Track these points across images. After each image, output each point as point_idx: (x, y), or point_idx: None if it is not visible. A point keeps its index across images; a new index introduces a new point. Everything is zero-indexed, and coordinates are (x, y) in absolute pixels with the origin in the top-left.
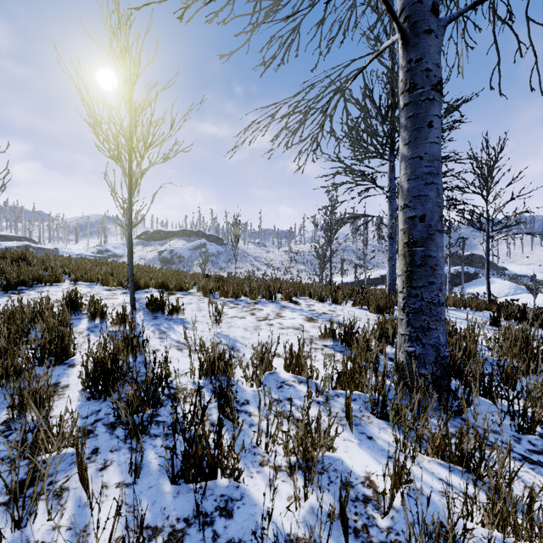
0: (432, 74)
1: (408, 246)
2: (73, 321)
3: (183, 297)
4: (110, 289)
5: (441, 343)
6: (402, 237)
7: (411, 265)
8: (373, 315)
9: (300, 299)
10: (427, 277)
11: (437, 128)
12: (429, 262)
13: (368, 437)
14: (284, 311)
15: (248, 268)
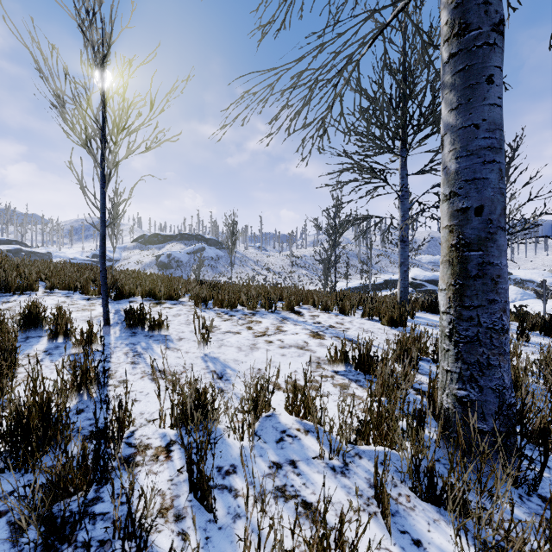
0: (492, 8)
1: (457, 249)
2: (30, 340)
3: (172, 307)
4: (89, 298)
5: (506, 385)
6: (447, 237)
7: (463, 275)
8: (386, 328)
9: (303, 308)
10: (486, 292)
11: (499, 85)
12: (489, 272)
13: (414, 541)
14: (285, 324)
15: (248, 273)
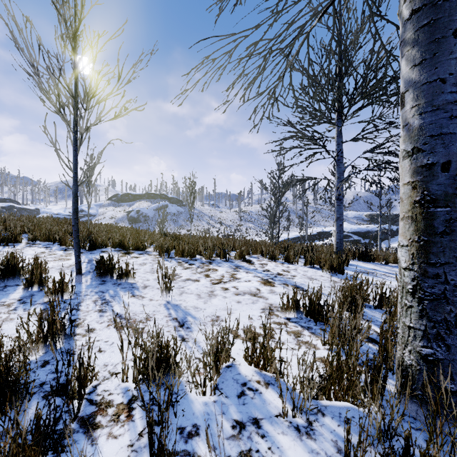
0: None
1: (422, 206)
2: (8, 288)
3: (139, 256)
4: (66, 249)
5: None
6: (410, 193)
7: (428, 232)
8: (327, 275)
9: (253, 257)
10: (453, 249)
11: None
12: None
13: None
14: (239, 272)
15: (204, 226)
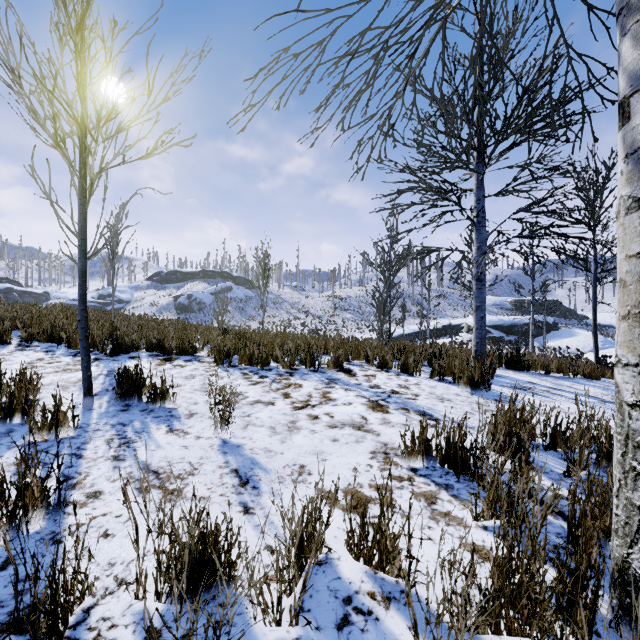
0: None
1: None
2: None
3: (185, 365)
4: (77, 354)
5: None
6: None
7: None
8: (465, 393)
9: (354, 365)
10: None
11: None
12: None
13: None
14: (334, 389)
15: (283, 317)
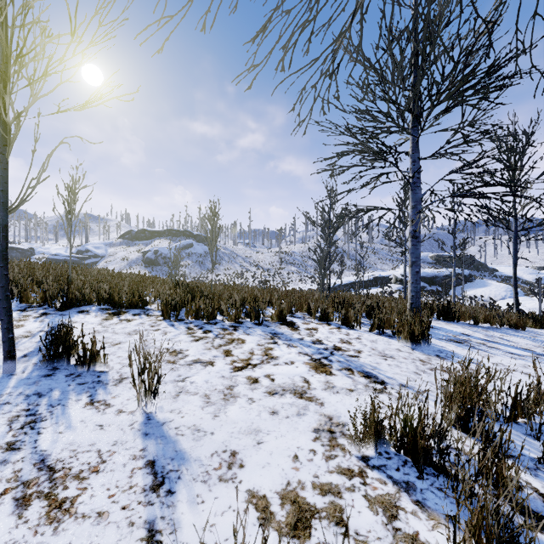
0: None
1: None
2: None
3: (132, 319)
4: (26, 308)
5: None
6: None
7: None
8: (406, 348)
9: (297, 317)
10: None
11: None
12: None
13: None
14: (276, 345)
15: (236, 269)
